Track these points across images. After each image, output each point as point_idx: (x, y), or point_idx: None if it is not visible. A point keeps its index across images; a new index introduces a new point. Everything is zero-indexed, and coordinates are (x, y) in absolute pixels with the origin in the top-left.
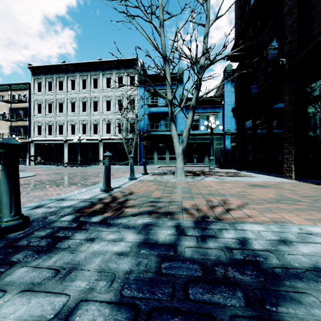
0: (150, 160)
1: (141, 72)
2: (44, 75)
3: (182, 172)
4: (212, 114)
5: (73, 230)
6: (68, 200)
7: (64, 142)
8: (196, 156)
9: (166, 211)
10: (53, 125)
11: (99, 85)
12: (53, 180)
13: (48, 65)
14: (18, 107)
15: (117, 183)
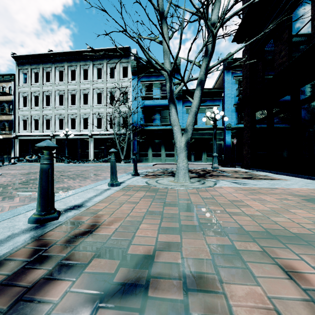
0: (144, 157)
1: (135, 62)
2: (30, 65)
3: (186, 173)
4: (212, 107)
5: None
6: None
7: (51, 137)
8: (194, 152)
9: None
10: (39, 119)
11: (89, 76)
12: (7, 185)
13: (34, 54)
14: (2, 100)
15: (85, 195)
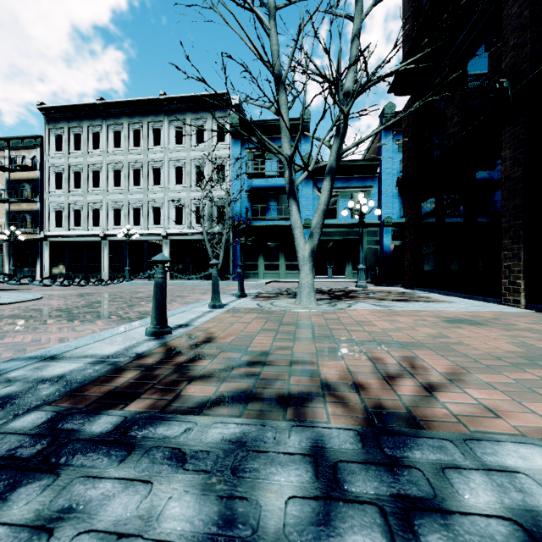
0: (251, 271)
1: (236, 118)
2: (67, 122)
3: (311, 293)
4: (361, 190)
5: (18, 474)
6: (64, 361)
7: (102, 239)
8: (332, 263)
9: (284, 392)
10: (82, 209)
11: (163, 139)
12: (69, 309)
13: (74, 105)
14: (21, 177)
15: (185, 316)
